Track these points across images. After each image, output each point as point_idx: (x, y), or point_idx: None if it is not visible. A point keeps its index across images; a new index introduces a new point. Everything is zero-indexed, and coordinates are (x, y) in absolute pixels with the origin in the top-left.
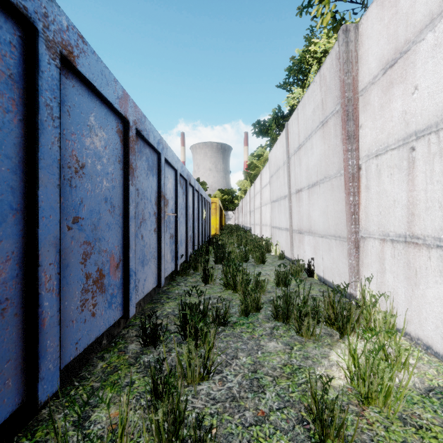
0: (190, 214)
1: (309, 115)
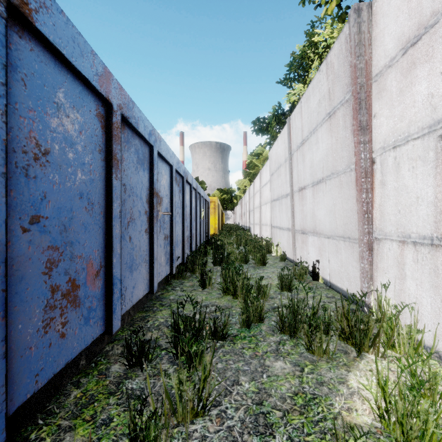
0: (187, 214)
1: (313, 107)
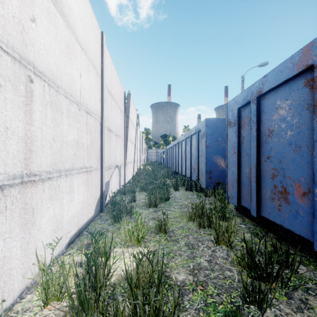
0: None
1: None
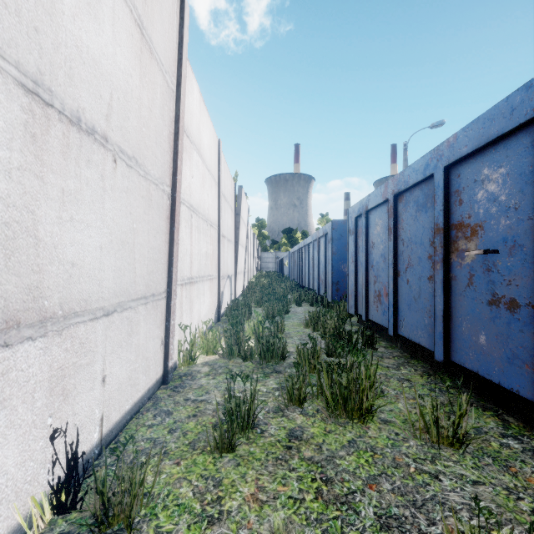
0: None
1: None
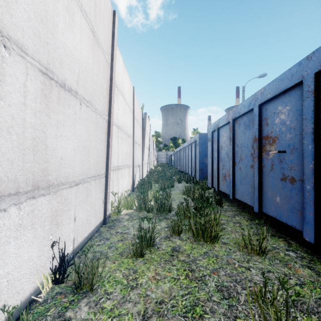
0: None
1: None
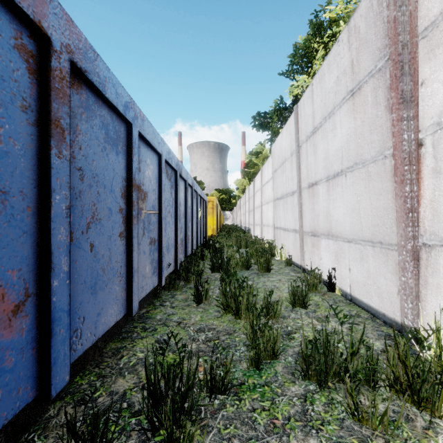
0: (181, 213)
1: (329, 87)
